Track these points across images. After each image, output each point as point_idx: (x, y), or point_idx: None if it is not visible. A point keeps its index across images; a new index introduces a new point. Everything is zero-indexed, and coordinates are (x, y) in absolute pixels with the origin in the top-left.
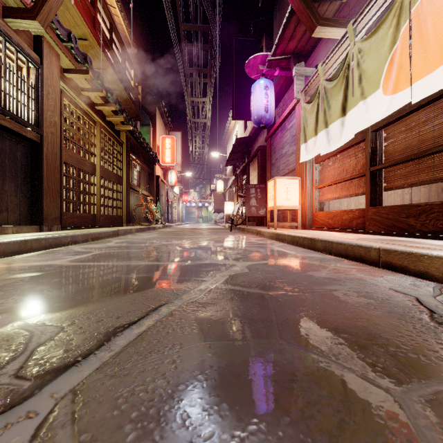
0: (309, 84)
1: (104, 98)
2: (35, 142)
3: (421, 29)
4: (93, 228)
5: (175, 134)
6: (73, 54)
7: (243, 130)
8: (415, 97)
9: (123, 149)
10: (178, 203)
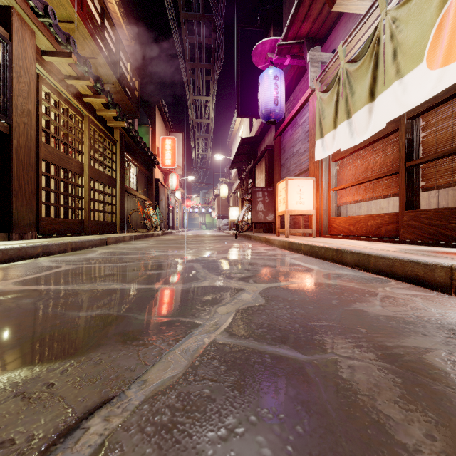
0: (326, 69)
1: (93, 89)
2: (2, 133)
3: None
4: (79, 235)
5: (176, 135)
6: (53, 34)
7: (249, 130)
8: None
9: (117, 148)
10: (180, 208)
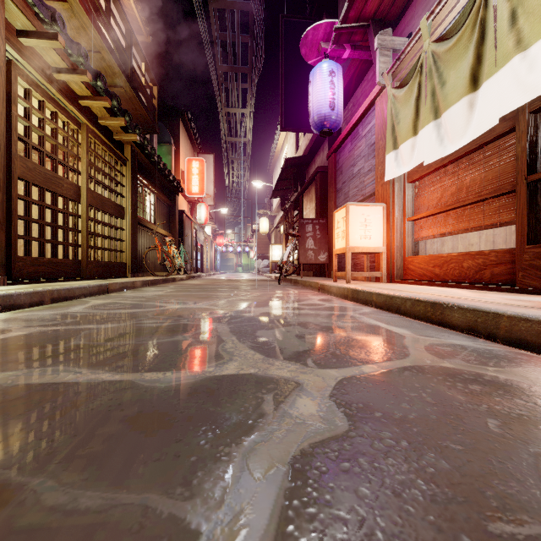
0: (401, 57)
1: (93, 89)
2: None
3: None
4: (73, 280)
5: (206, 157)
6: (33, 8)
7: (295, 150)
8: None
9: (127, 169)
10: (211, 247)
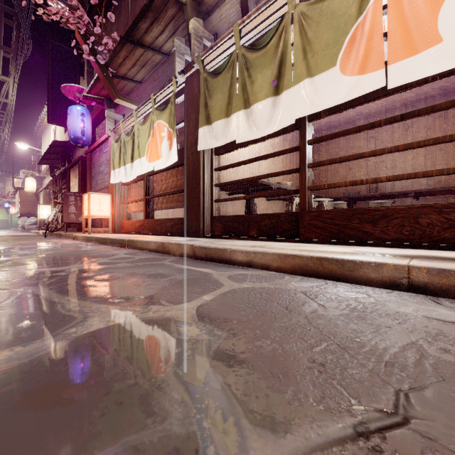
0: (116, 128)
1: None
2: None
3: (156, 137)
4: None
5: None
6: None
7: (64, 130)
8: (155, 168)
9: None
10: None
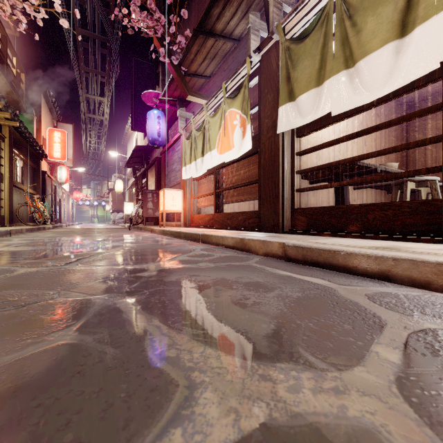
0: (187, 126)
1: None
2: None
3: (228, 127)
4: None
5: (65, 126)
6: None
7: (143, 137)
8: (226, 160)
9: (5, 145)
10: (68, 200)
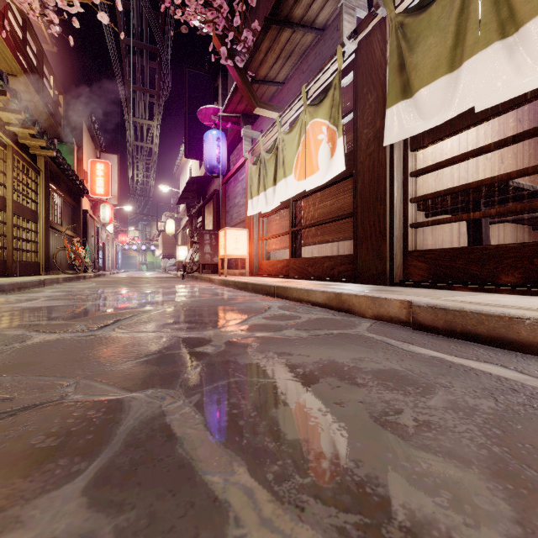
0: (254, 148)
1: (20, 118)
2: None
3: (309, 144)
4: (4, 277)
5: (109, 157)
6: None
7: (199, 166)
8: (307, 187)
9: (41, 178)
10: (113, 244)
